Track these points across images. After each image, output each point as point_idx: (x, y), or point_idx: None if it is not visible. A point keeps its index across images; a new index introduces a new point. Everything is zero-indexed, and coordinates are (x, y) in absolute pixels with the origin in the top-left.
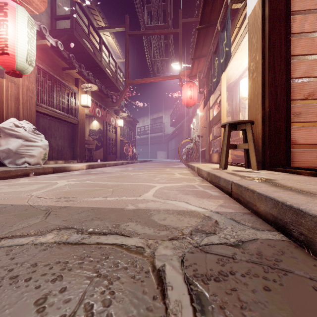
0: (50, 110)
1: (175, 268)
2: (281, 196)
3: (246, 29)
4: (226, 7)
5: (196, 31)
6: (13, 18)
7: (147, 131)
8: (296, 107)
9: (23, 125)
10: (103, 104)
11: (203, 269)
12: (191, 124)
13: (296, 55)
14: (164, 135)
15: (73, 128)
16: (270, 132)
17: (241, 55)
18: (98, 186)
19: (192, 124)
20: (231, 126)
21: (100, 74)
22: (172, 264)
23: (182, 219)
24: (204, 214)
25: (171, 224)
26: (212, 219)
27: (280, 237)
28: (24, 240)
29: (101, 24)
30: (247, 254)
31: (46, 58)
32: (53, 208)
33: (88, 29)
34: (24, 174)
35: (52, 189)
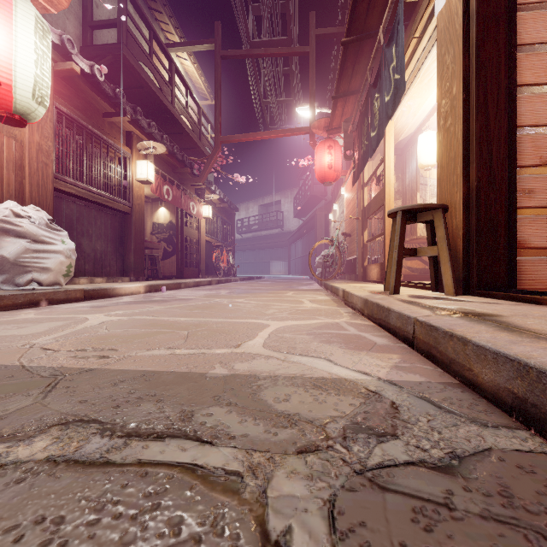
0: (81, 188)
1: (316, 538)
2: (531, 355)
3: (431, 42)
4: (395, 4)
5: (340, 50)
6: (8, 18)
7: (253, 226)
8: (526, 180)
9: (29, 213)
10: (176, 178)
11: (383, 543)
12: (331, 213)
13: (526, 85)
14: (283, 234)
15: (122, 219)
16: (478, 226)
17: (422, 90)
18: (161, 326)
19: (332, 214)
20: (406, 214)
21: (171, 126)
22: (308, 527)
23: (323, 399)
24: (366, 386)
25: (300, 410)
26: (384, 399)
27: (537, 446)
28: None
29: (173, 37)
30: (478, 495)
31: (73, 95)
32: (66, 372)
33: (150, 47)
34: (30, 303)
35: (75, 333)
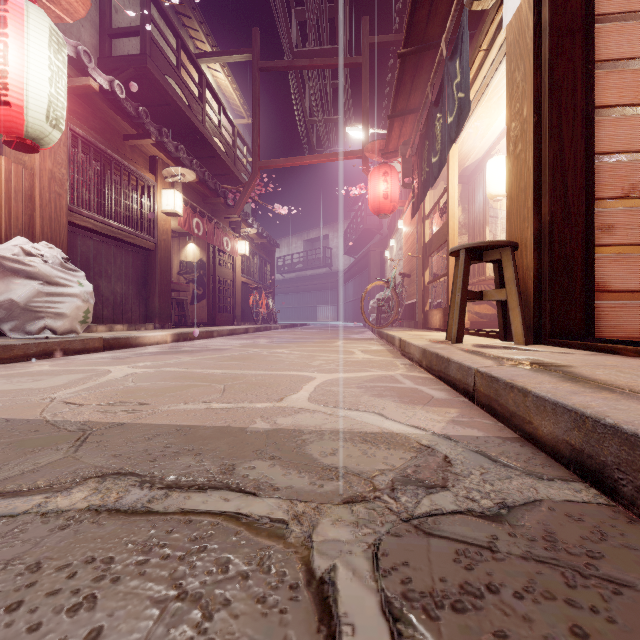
0: (99, 222)
1: (360, 575)
2: (589, 405)
3: (500, 55)
4: (459, 10)
5: (397, 61)
6: (19, 30)
7: (297, 265)
8: (606, 214)
9: (41, 251)
10: (207, 209)
11: (424, 579)
12: (387, 250)
13: (606, 107)
14: (331, 274)
15: (145, 257)
16: (551, 266)
17: (491, 109)
18: (194, 378)
19: (388, 251)
20: (470, 253)
21: (201, 149)
22: (352, 566)
23: (372, 453)
24: (419, 440)
25: (347, 464)
26: (436, 453)
27: (590, 497)
28: (20, 505)
29: (204, 46)
30: (522, 540)
31: (90, 115)
32: (95, 427)
33: (178, 58)
34: (43, 353)
35: (98, 386)
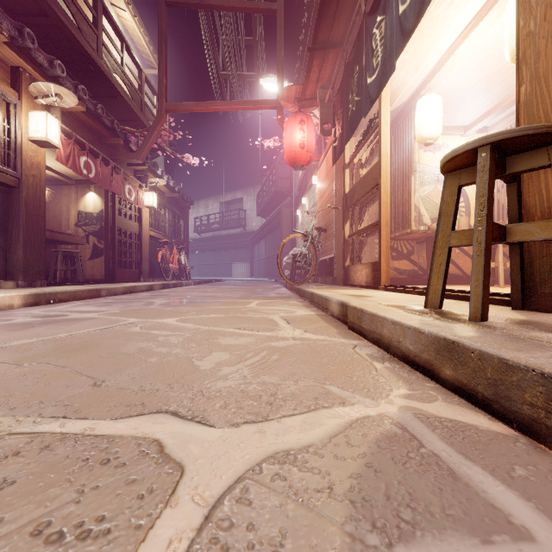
0: None
1: None
2: None
3: None
4: None
5: (311, 18)
6: None
7: (213, 225)
8: None
9: None
10: (104, 151)
11: None
12: (299, 209)
13: None
14: (245, 234)
15: (3, 195)
16: None
17: (436, 22)
18: None
19: (300, 210)
20: (494, 153)
21: (98, 85)
22: None
23: None
24: None
25: None
26: None
27: None
28: None
29: None
30: None
31: None
32: None
33: None
34: None
35: None
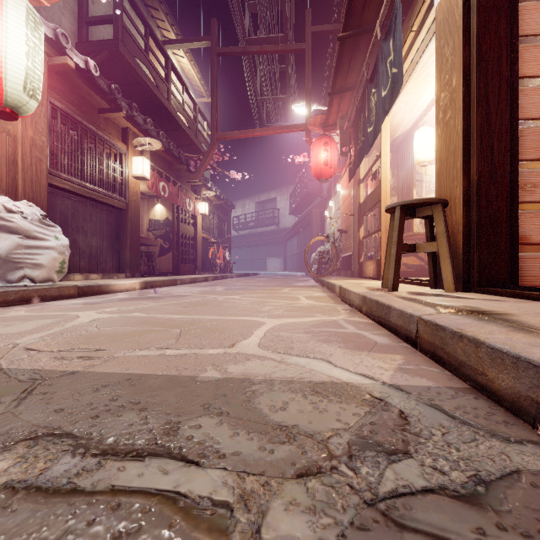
0: (76, 184)
1: None
2: None
3: (429, 35)
4: None
5: (336, 48)
6: None
7: (250, 223)
8: (527, 175)
9: (21, 208)
10: (172, 175)
11: None
12: (327, 210)
13: (527, 77)
14: (278, 231)
15: (117, 216)
16: (479, 221)
17: (419, 85)
18: (154, 323)
19: (328, 211)
20: (404, 209)
21: (167, 123)
22: None
23: (324, 408)
24: (370, 392)
25: (299, 421)
26: (390, 407)
27: None
28: None
29: (170, 35)
30: (515, 536)
31: (68, 91)
32: (46, 376)
33: (146, 43)
34: (21, 299)
35: (63, 331)
